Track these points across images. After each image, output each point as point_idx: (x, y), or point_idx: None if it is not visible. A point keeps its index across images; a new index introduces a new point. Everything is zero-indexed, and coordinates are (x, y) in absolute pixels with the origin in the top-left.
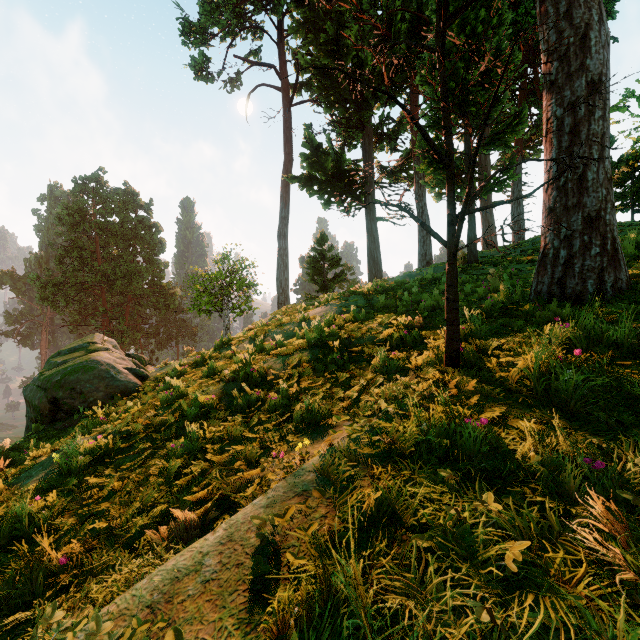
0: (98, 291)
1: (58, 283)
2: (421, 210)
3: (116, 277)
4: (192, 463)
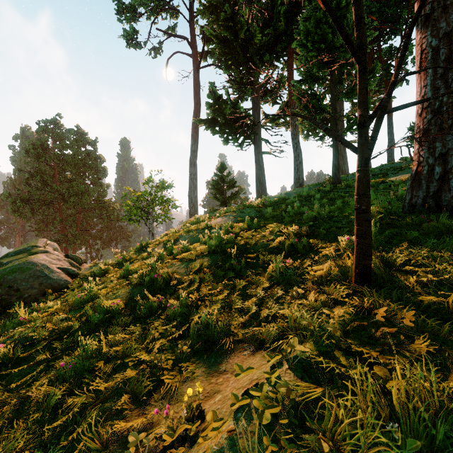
0: (56, 205)
1: (25, 199)
2: (295, 145)
3: (69, 195)
4: (78, 388)
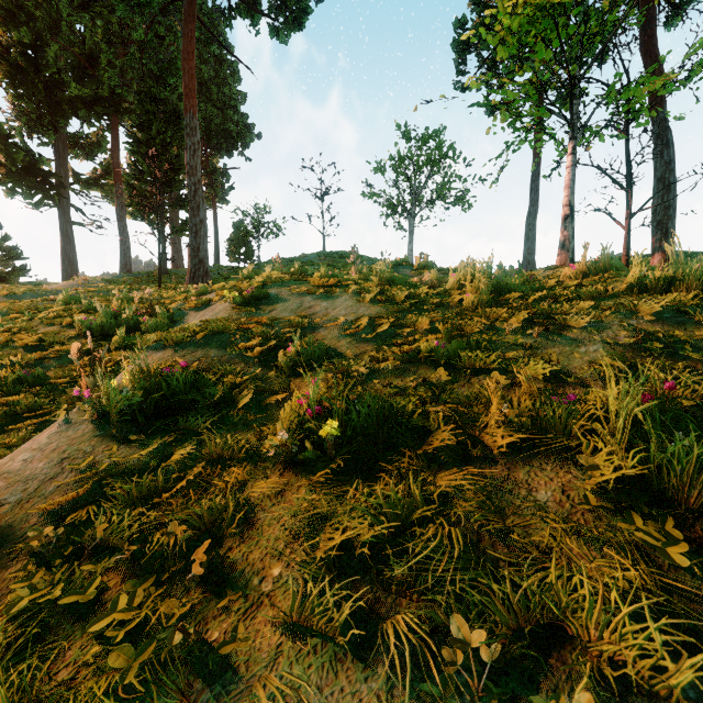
0: None
1: None
2: (123, 228)
3: None
4: None
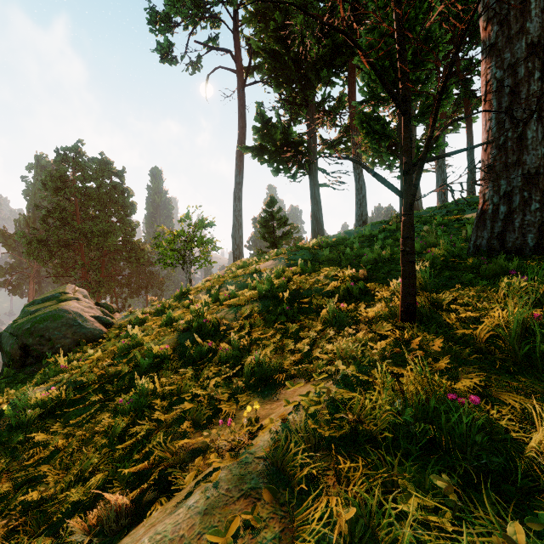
0: (77, 247)
1: (42, 240)
2: (358, 176)
3: (93, 235)
4: (139, 420)
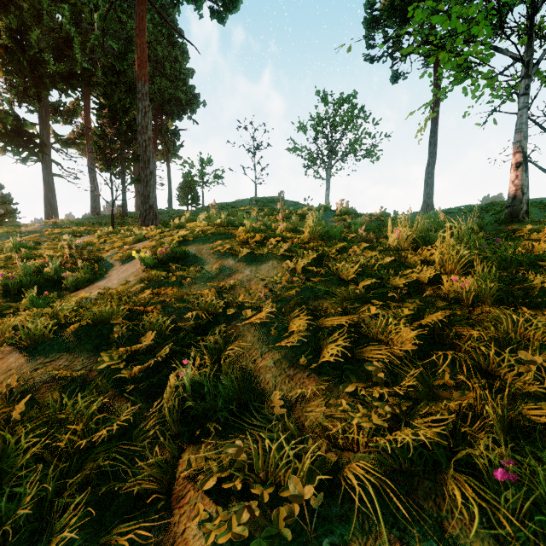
0: None
1: None
2: (93, 179)
3: None
4: None
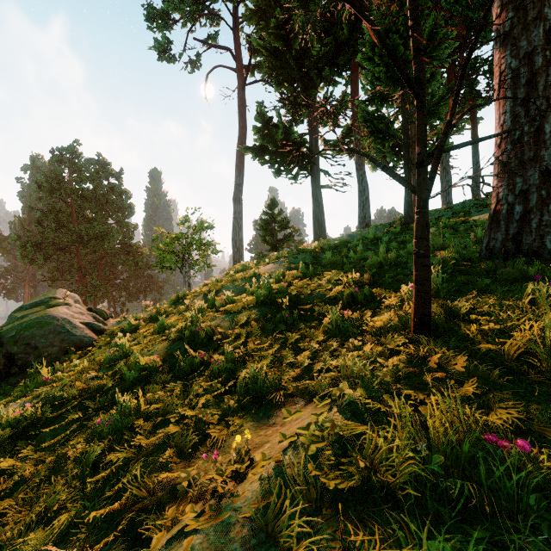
0: (74, 250)
1: (37, 243)
2: (361, 178)
3: (89, 237)
4: (118, 445)
